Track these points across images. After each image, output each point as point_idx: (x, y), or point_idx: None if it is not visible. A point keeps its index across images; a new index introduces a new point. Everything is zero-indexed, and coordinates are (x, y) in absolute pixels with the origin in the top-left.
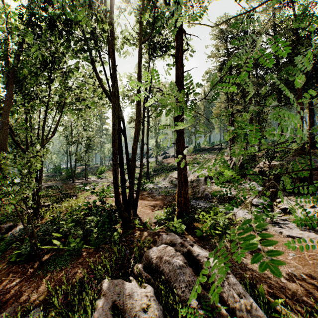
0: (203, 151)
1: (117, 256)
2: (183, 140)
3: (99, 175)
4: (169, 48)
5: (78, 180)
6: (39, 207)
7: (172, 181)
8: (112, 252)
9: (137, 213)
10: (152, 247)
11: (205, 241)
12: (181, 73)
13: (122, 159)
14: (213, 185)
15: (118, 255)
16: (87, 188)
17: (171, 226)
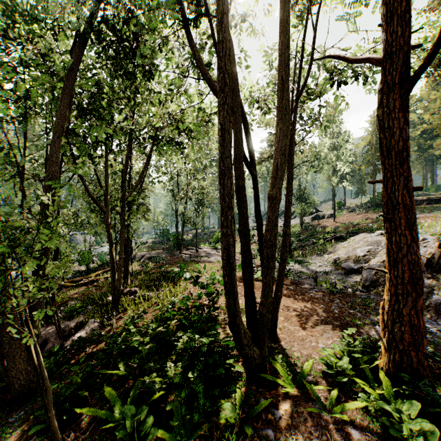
0: None
1: None
2: (406, 170)
3: (215, 243)
4: None
5: (186, 250)
6: (124, 294)
7: (338, 261)
8: None
9: (278, 335)
10: None
11: None
12: None
13: (247, 222)
14: None
15: None
16: (185, 272)
17: (377, 406)
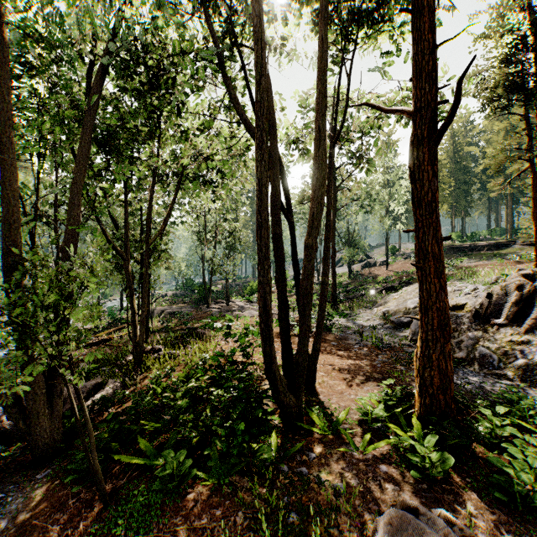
0: (450, 252)
1: (265, 531)
2: (437, 220)
3: (249, 296)
4: (389, 14)
5: (215, 303)
6: (146, 353)
7: (387, 314)
8: (253, 510)
9: (316, 389)
10: (360, 515)
11: (536, 533)
12: (432, 47)
13: (283, 270)
14: (501, 333)
15: (266, 528)
16: (217, 325)
17: (405, 446)
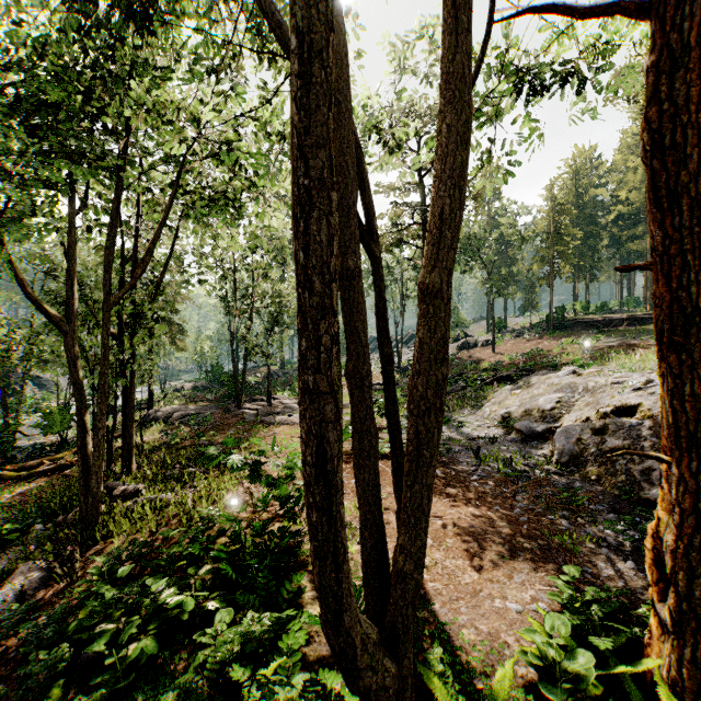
0: (577, 328)
1: None
2: None
3: None
4: None
5: (251, 401)
6: (113, 499)
7: (509, 419)
8: None
9: (425, 585)
10: None
11: None
12: None
13: (365, 352)
14: None
15: None
16: (233, 458)
17: None
